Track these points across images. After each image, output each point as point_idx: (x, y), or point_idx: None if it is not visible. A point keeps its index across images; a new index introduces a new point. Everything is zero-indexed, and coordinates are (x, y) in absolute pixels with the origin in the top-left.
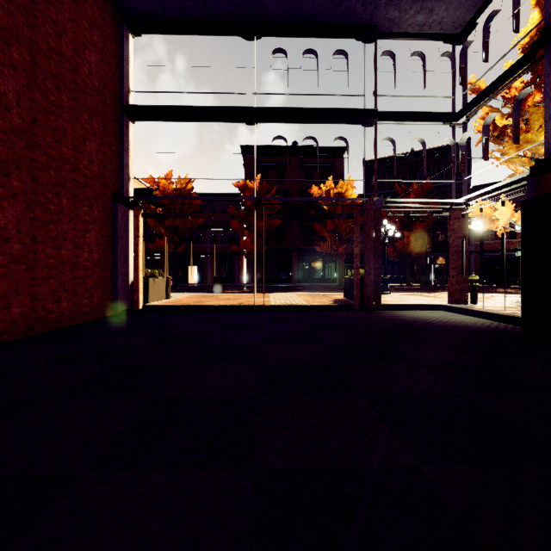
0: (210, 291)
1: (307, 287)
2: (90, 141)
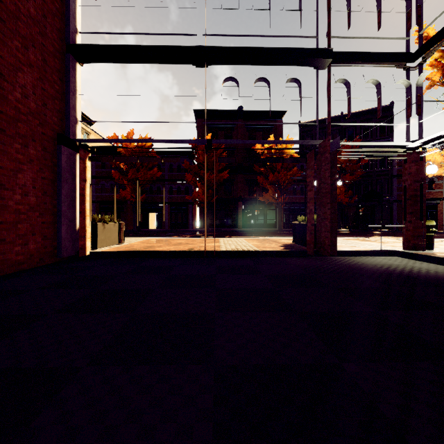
0: (166, 235)
1: (252, 231)
2: (24, 73)
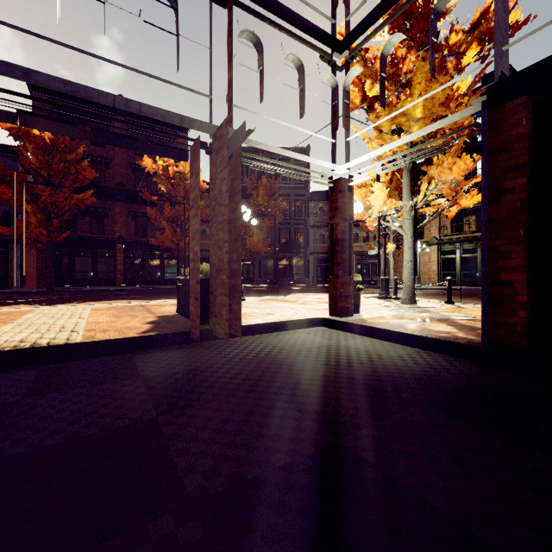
0: None
1: (137, 291)
2: None
